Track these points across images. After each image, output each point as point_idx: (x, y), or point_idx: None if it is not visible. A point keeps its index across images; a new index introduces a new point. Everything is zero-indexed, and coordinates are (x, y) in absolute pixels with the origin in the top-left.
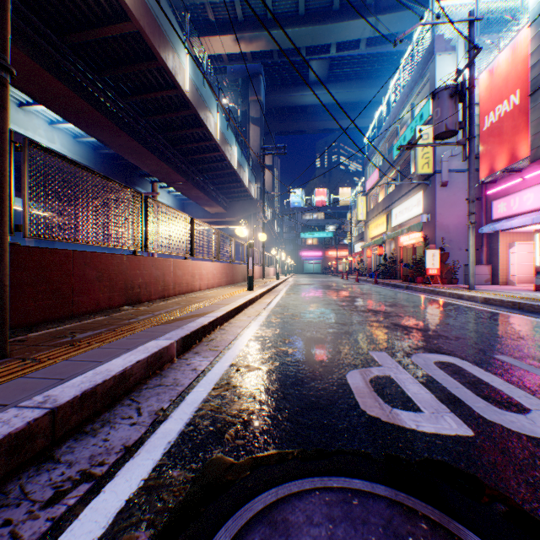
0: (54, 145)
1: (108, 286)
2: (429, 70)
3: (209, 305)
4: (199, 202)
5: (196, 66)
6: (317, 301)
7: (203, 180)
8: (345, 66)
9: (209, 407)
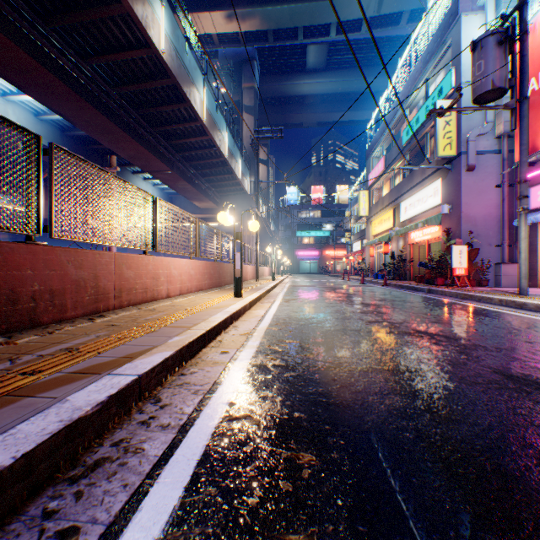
0: None
1: None
2: (452, 35)
3: (158, 328)
4: (187, 196)
5: (175, 25)
6: (329, 313)
7: (191, 171)
8: (345, 52)
9: None
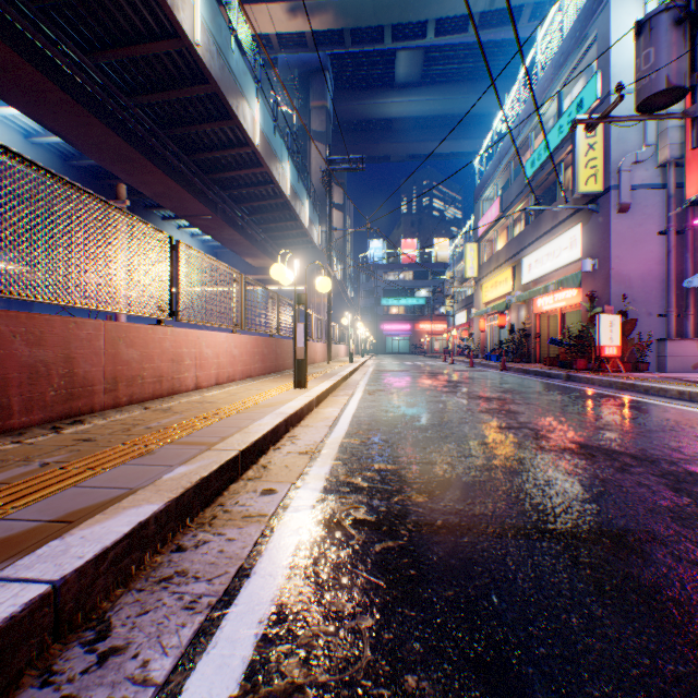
0: None
1: None
2: (597, 26)
3: (157, 447)
4: (237, 250)
5: (216, 10)
6: (436, 413)
7: (241, 216)
8: (446, 60)
9: None
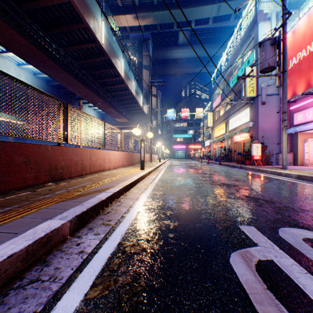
0: (20, 79)
1: (34, 168)
2: (254, 32)
3: (112, 181)
4: (112, 116)
5: (109, 29)
6: (186, 177)
7: (115, 102)
8: (200, 35)
9: None
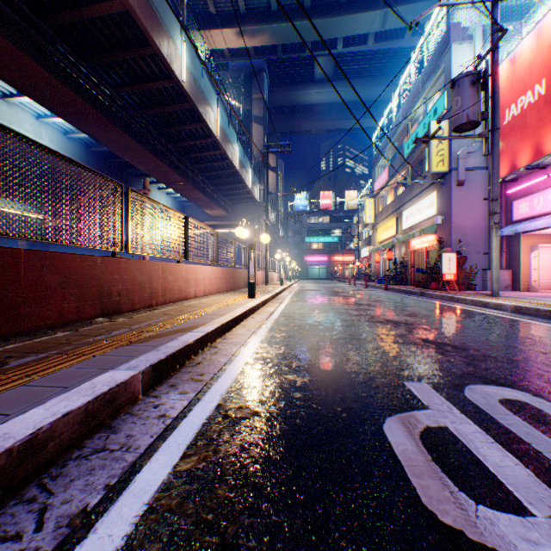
0: (42, 141)
1: (75, 294)
2: (444, 61)
3: (202, 315)
4: (199, 204)
5: (194, 55)
6: (326, 310)
7: (204, 181)
8: (352, 63)
9: (167, 505)
